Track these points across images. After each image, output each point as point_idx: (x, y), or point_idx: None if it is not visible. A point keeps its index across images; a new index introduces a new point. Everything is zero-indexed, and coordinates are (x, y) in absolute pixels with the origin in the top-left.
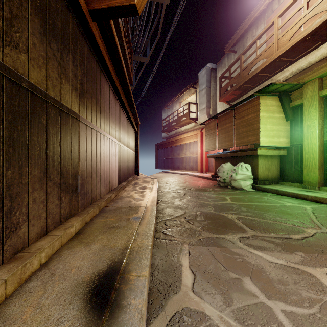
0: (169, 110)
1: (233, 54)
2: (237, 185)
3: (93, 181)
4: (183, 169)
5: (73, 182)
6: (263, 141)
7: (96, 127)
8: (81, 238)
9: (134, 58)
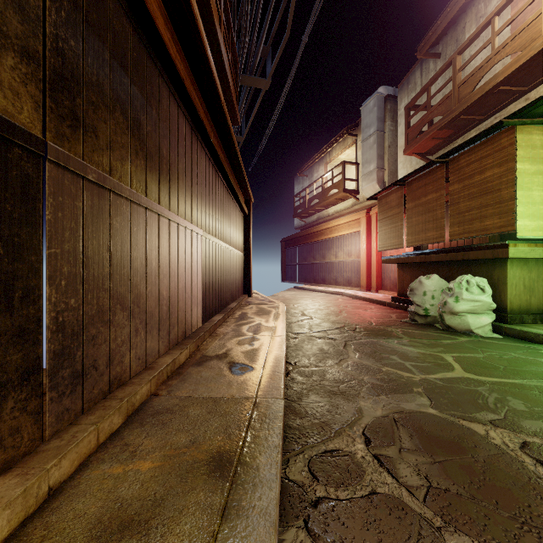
0: (306, 178)
1: (433, 62)
2: (458, 324)
3: (116, 332)
4: (331, 283)
5: (6, 355)
6: (524, 227)
7: (130, 191)
8: None
9: (242, 81)
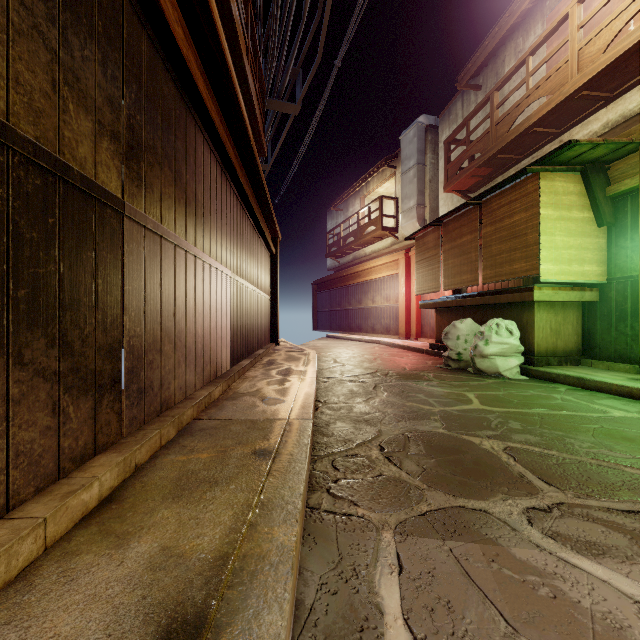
0: (340, 212)
1: (474, 94)
2: (488, 367)
3: (165, 361)
4: (368, 331)
5: (104, 365)
6: (547, 271)
7: (175, 236)
8: (110, 517)
9: (269, 105)
